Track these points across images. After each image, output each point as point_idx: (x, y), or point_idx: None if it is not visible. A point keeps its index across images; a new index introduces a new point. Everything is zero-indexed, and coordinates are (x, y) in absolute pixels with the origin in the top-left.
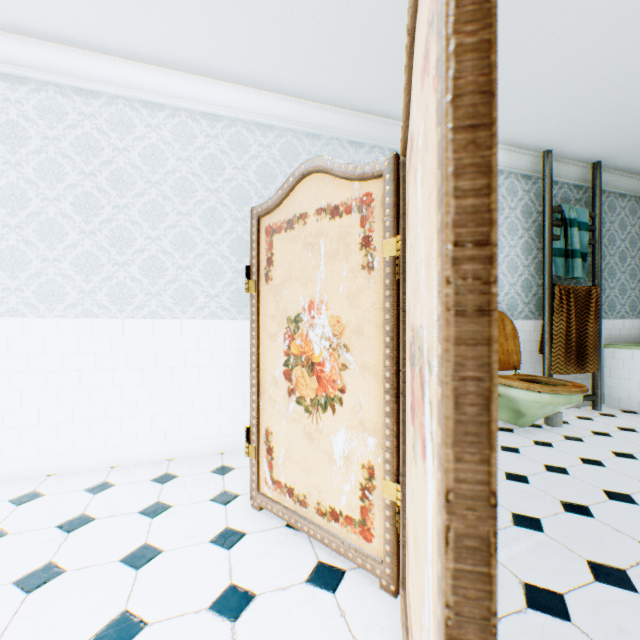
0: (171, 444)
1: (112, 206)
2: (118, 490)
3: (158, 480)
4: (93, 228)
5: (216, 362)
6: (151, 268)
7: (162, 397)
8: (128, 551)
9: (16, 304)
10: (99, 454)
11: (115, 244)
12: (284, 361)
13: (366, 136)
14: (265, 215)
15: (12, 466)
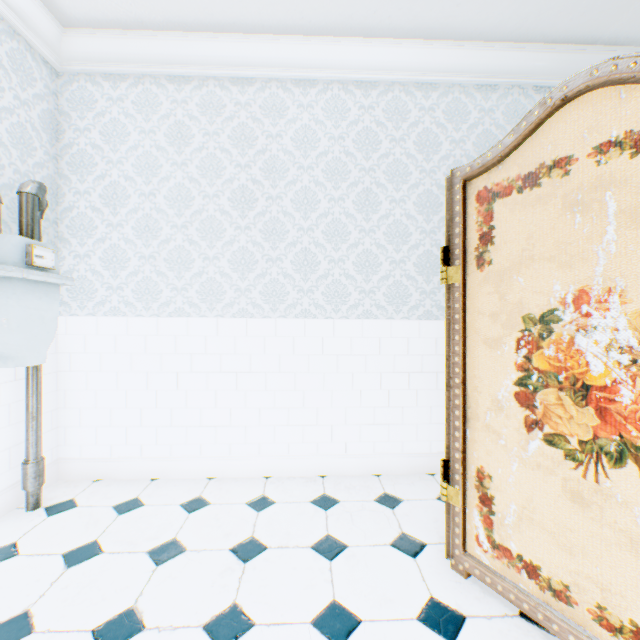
0: (323, 459)
1: (265, 198)
2: (280, 510)
3: (318, 503)
4: (247, 223)
5: (370, 368)
6: (302, 262)
7: (313, 405)
8: (317, 609)
9: (181, 304)
10: (253, 462)
11: (268, 238)
12: (516, 378)
13: (559, 75)
14: (476, 176)
15: (178, 465)
